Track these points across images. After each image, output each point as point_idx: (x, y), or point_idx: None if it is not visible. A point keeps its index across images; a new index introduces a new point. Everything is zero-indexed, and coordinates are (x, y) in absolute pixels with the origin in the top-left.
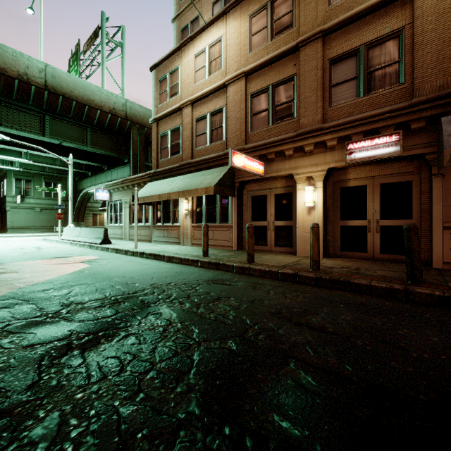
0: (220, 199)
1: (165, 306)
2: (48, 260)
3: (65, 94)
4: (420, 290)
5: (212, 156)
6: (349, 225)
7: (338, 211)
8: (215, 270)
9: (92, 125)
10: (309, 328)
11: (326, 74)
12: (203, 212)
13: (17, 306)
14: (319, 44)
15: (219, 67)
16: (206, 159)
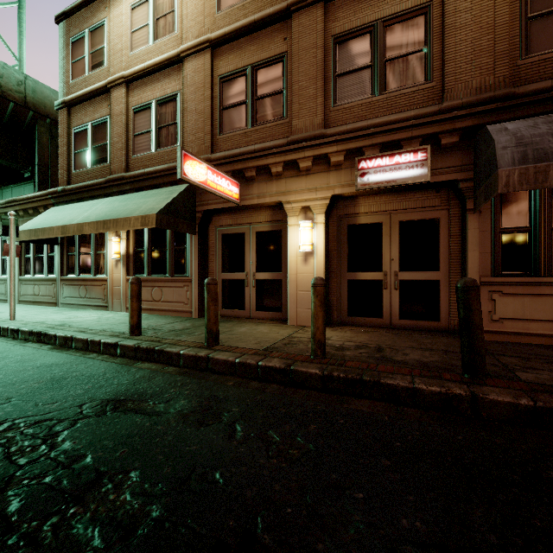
0: (172, 238)
1: None
2: None
3: None
4: (496, 397)
5: (159, 169)
6: (360, 278)
7: (345, 259)
8: (147, 362)
9: None
10: None
11: (329, 57)
12: (145, 257)
13: None
14: (320, 10)
15: (171, 28)
16: (149, 173)
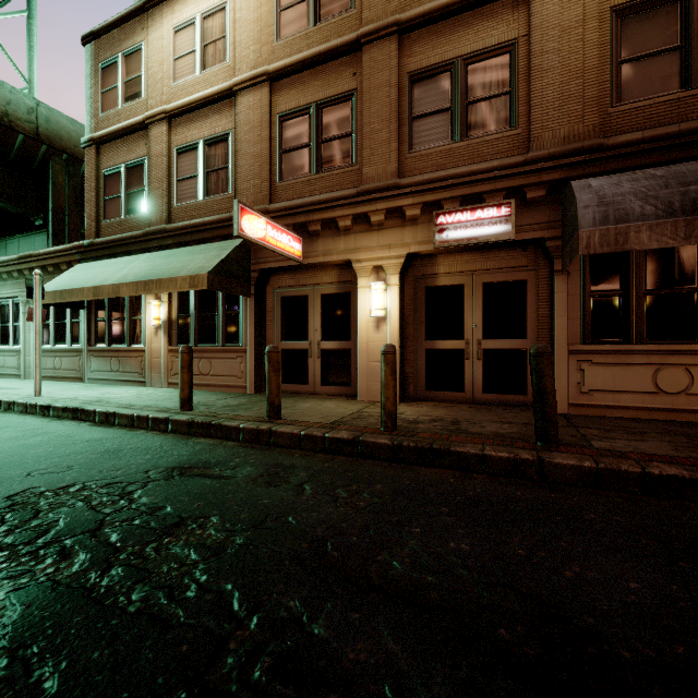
0: (223, 301)
1: (5, 575)
2: None
3: None
4: (561, 460)
5: (208, 221)
6: (439, 348)
7: (422, 326)
8: (203, 437)
9: None
10: (387, 601)
11: (404, 97)
12: (191, 324)
13: None
14: (394, 44)
15: (221, 57)
16: (196, 225)
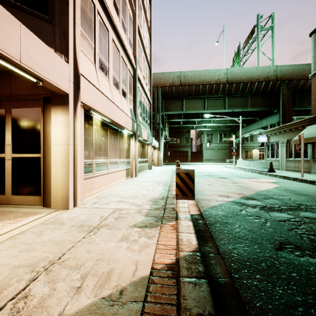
0: None
1: None
2: (248, 179)
3: (237, 81)
4: None
5: None
6: None
7: None
8: None
9: (251, 94)
10: None
11: None
12: None
13: (270, 199)
14: None
15: None
16: None
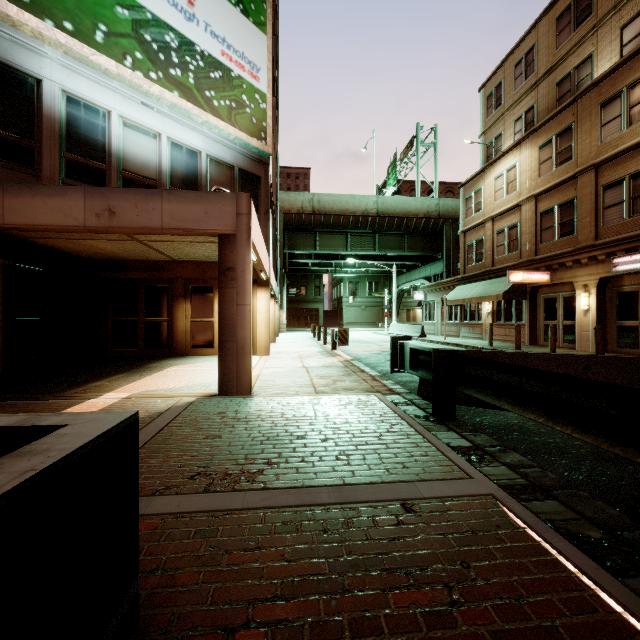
0: (515, 301)
1: None
2: None
3: (390, 214)
4: None
5: (508, 265)
6: (624, 325)
7: (615, 313)
8: None
9: (409, 232)
10: None
11: (599, 198)
12: (502, 312)
13: None
14: (592, 174)
15: (514, 189)
16: (503, 267)
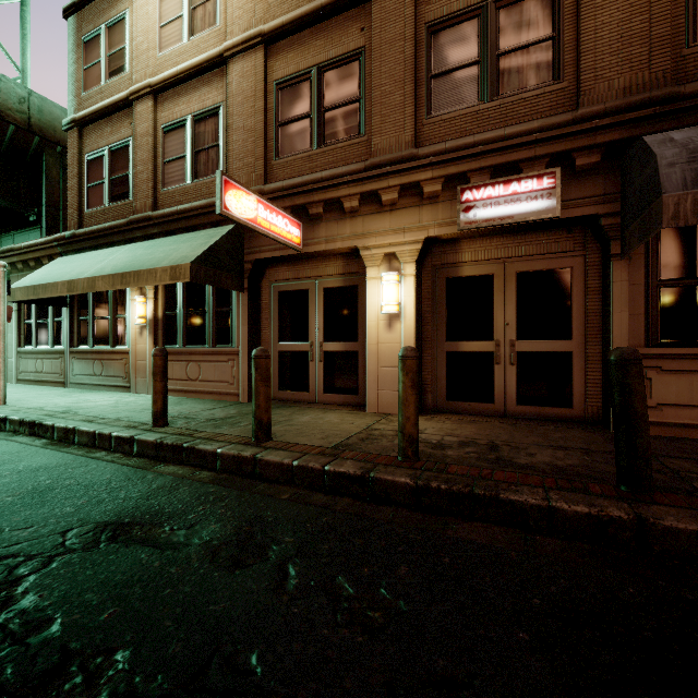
0: (213, 296)
1: None
2: None
3: None
4: (675, 523)
5: (196, 206)
6: (463, 350)
7: (443, 324)
8: (172, 464)
9: None
10: None
11: (422, 52)
12: (178, 323)
13: None
14: None
15: (211, 20)
16: (183, 211)
